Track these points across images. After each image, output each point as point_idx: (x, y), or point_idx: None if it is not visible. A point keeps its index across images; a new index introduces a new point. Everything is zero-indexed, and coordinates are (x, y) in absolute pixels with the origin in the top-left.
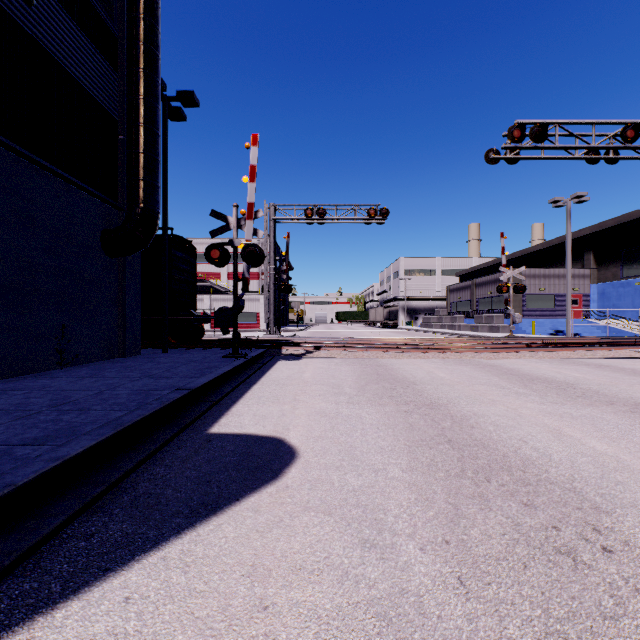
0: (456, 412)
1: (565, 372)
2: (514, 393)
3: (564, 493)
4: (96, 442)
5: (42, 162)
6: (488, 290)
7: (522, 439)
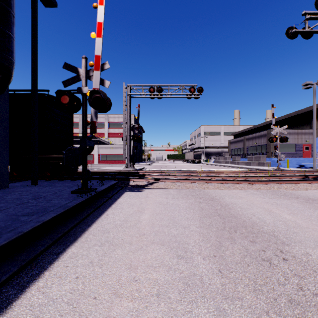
0: None
1: None
2: None
3: None
4: None
5: None
6: (254, 142)
7: None
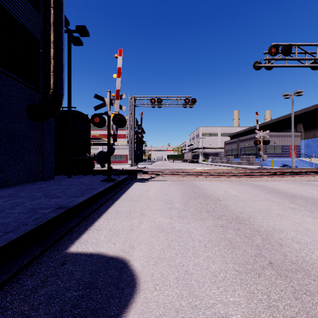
0: (259, 227)
1: (308, 191)
2: (289, 208)
3: None
4: None
5: None
6: (246, 143)
7: None
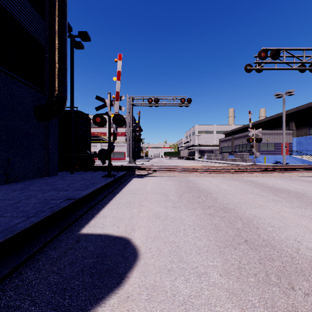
0: (242, 215)
1: (293, 185)
2: (271, 200)
3: None
4: None
5: None
6: (240, 141)
7: (296, 239)
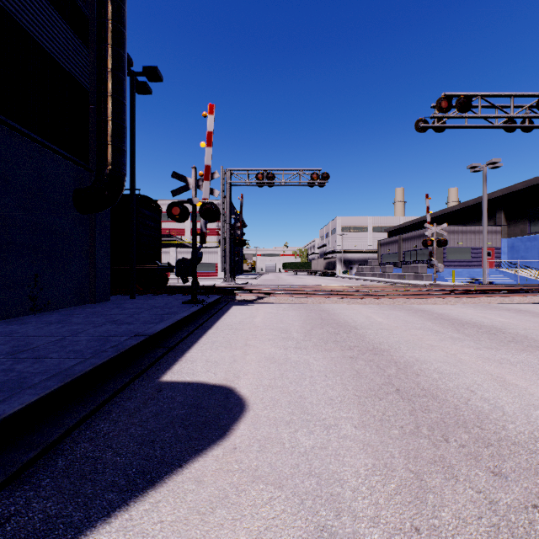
0: (399, 358)
1: (490, 317)
2: (449, 338)
3: (531, 457)
4: (38, 397)
5: (15, 125)
6: (413, 244)
7: (469, 388)
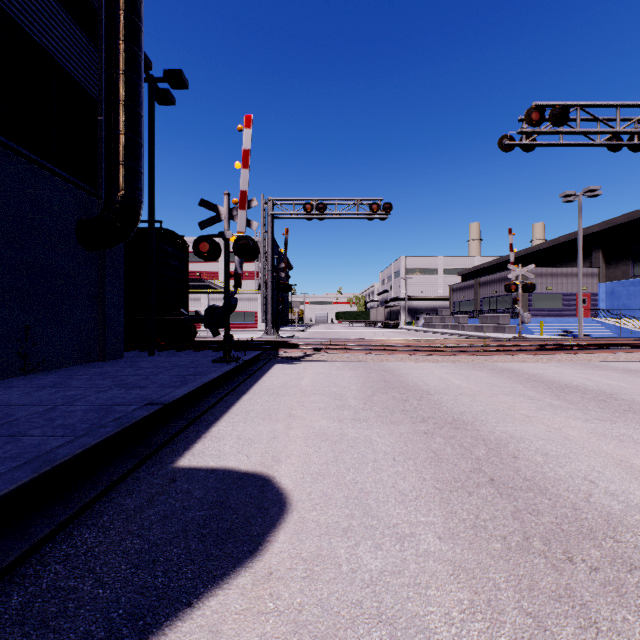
0: (488, 434)
1: (594, 378)
2: (548, 406)
3: None
4: None
5: None
6: (493, 289)
7: (587, 478)
